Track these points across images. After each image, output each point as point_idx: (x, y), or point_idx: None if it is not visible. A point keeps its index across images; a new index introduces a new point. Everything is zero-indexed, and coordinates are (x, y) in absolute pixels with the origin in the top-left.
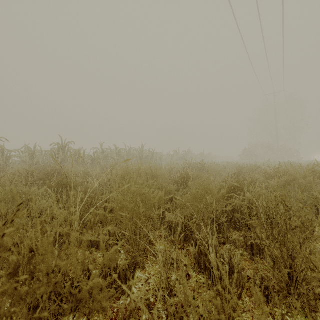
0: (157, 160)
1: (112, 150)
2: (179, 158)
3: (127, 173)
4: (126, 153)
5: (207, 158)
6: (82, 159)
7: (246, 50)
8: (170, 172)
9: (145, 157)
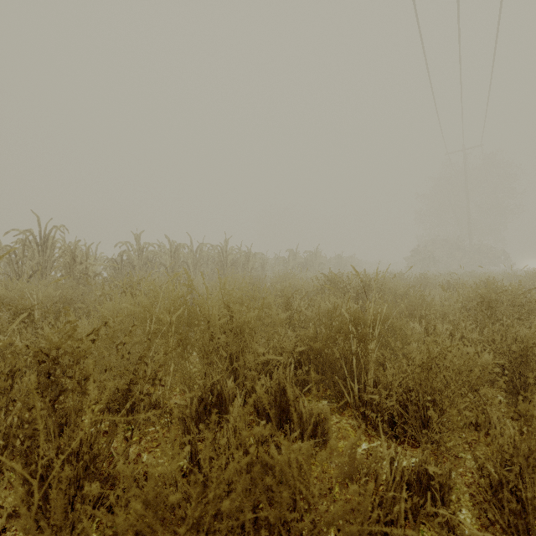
0: (257, 268)
1: (163, 248)
2: (299, 264)
3: (89, 334)
4: (192, 253)
5: (348, 264)
6: (81, 267)
7: (426, 59)
8: (288, 301)
9: (232, 263)
